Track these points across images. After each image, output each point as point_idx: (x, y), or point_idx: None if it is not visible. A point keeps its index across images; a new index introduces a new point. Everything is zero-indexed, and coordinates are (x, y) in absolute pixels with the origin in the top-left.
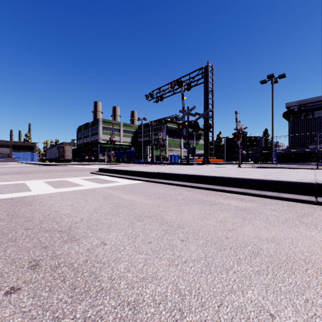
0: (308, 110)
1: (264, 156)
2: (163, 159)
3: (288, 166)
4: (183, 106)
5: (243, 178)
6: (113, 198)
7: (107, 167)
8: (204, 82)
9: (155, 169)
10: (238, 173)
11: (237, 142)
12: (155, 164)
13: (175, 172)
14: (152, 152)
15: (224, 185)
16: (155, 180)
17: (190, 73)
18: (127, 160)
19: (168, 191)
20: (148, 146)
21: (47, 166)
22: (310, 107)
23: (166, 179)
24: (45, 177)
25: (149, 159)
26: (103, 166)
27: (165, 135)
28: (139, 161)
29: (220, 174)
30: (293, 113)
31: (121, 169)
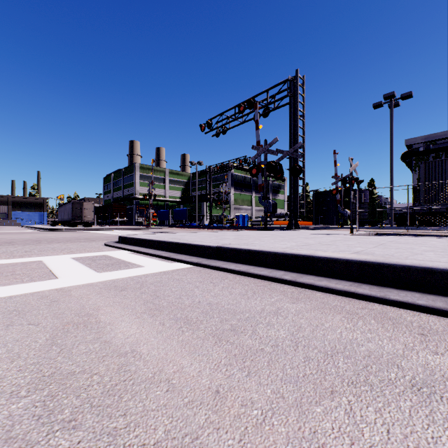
0: (440, 150)
1: (373, 217)
2: (226, 222)
3: (427, 233)
4: (258, 140)
5: (430, 267)
6: (79, 339)
7: (132, 235)
8: (289, 103)
9: (214, 238)
10: (382, 250)
11: (337, 196)
12: (215, 228)
13: (253, 246)
14: (210, 211)
15: (373, 281)
16: (212, 264)
17: (268, 89)
18: (175, 223)
19: (242, 300)
20: (204, 203)
21: (52, 232)
22: (442, 145)
23: (234, 262)
24: (10, 255)
25: (207, 222)
26: (136, 232)
27: (230, 186)
28: (191, 224)
29: (356, 254)
30: (417, 155)
31: (152, 238)
